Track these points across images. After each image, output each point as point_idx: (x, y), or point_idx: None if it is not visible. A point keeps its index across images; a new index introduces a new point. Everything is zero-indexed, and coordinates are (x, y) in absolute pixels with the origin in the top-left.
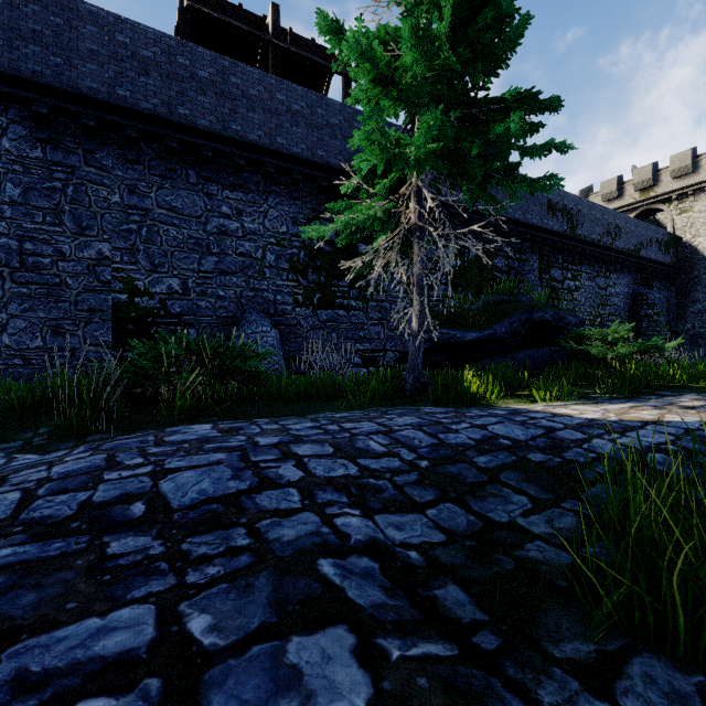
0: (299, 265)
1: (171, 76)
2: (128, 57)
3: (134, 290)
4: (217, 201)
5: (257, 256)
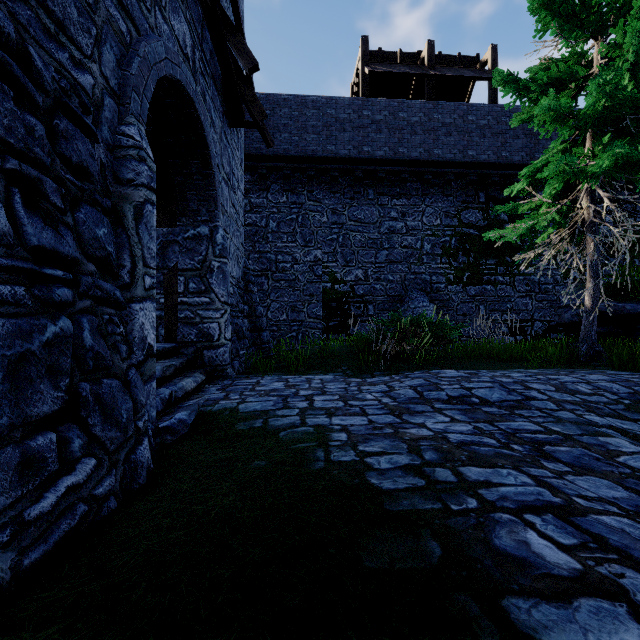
0: (450, 250)
1: (359, 127)
2: (333, 123)
3: (334, 280)
4: (388, 209)
5: (417, 247)
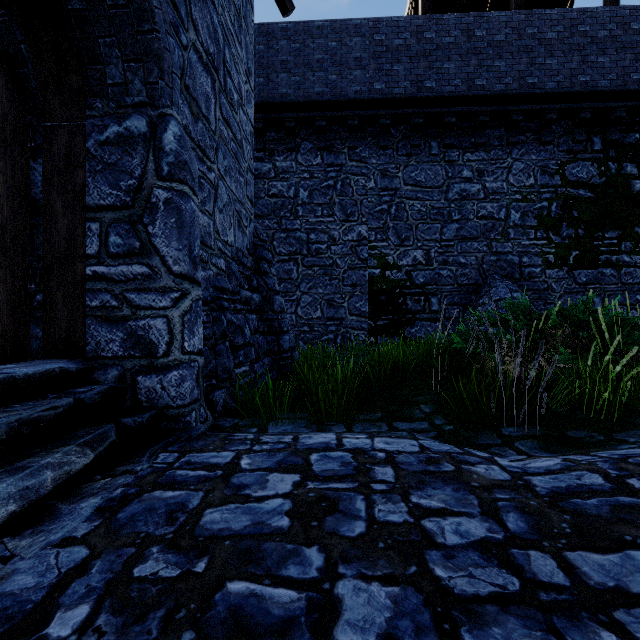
0: (549, 219)
1: (419, 55)
2: (383, 53)
3: (384, 265)
4: (458, 166)
5: (499, 216)
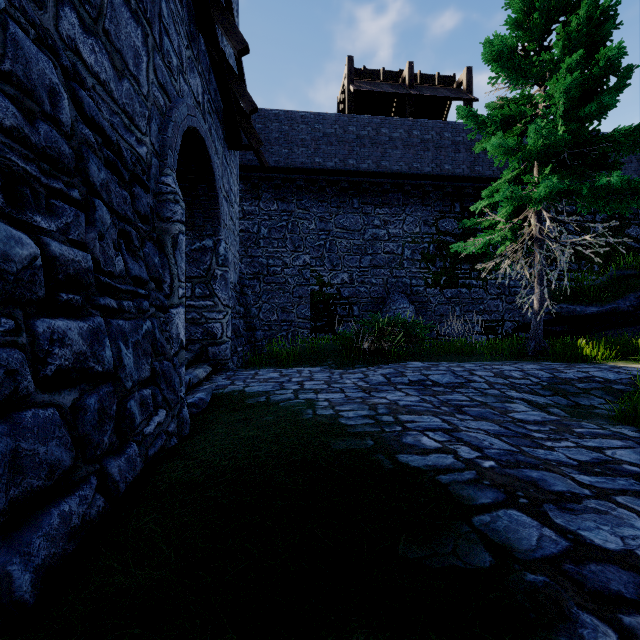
0: (429, 255)
1: (344, 141)
2: (321, 137)
3: (322, 283)
4: (371, 217)
5: (398, 252)
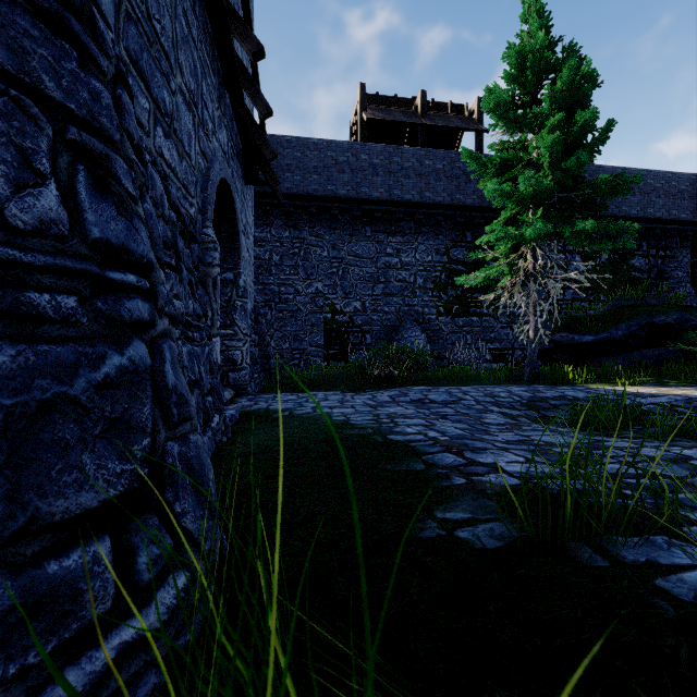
0: (441, 284)
1: (357, 169)
2: (333, 165)
3: (334, 311)
4: (384, 245)
5: (410, 281)
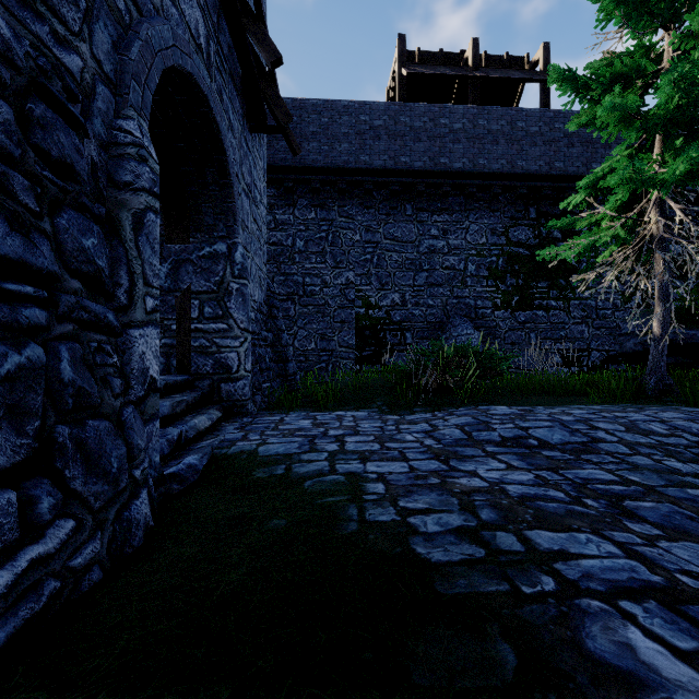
0: (497, 271)
1: (395, 135)
2: (367, 131)
3: (368, 305)
4: (427, 226)
5: (460, 268)
